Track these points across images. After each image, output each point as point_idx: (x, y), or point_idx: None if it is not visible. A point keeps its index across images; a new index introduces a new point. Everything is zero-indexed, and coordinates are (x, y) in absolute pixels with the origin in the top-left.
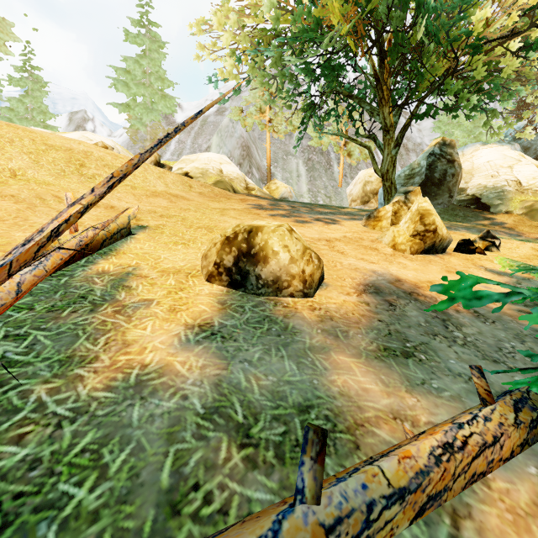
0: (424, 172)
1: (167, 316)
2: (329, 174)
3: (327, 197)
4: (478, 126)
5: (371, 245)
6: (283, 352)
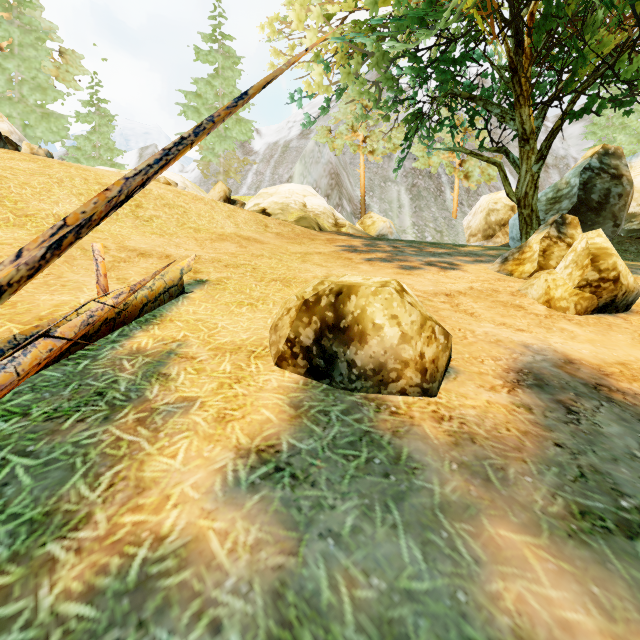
0: (575, 194)
1: (212, 430)
2: (440, 202)
3: (437, 231)
4: None
5: (511, 300)
6: (395, 515)
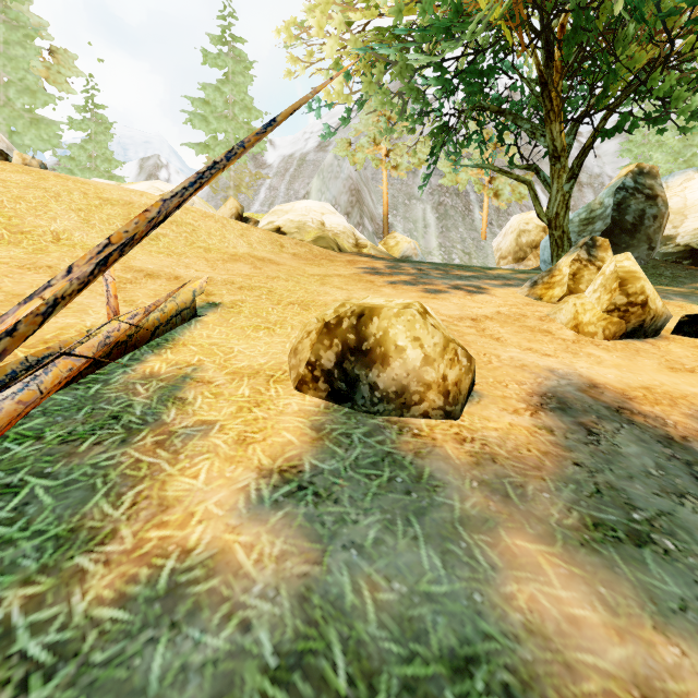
0: (609, 215)
1: (233, 452)
2: (468, 222)
3: (465, 253)
4: (691, 145)
5: (539, 325)
6: (417, 528)
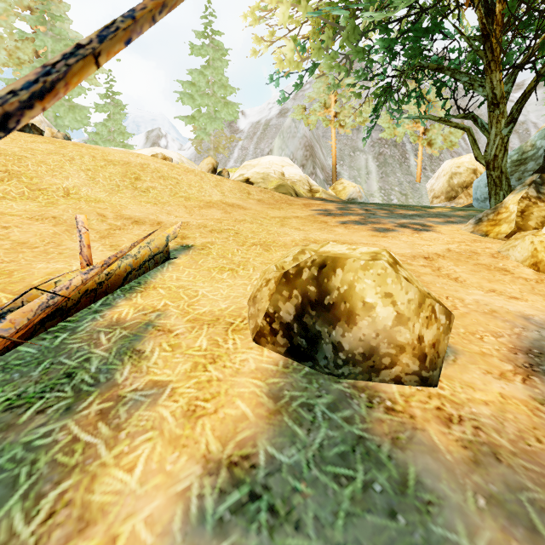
0: (541, 155)
1: (179, 430)
2: (405, 168)
3: (402, 194)
4: None
5: (494, 262)
6: None
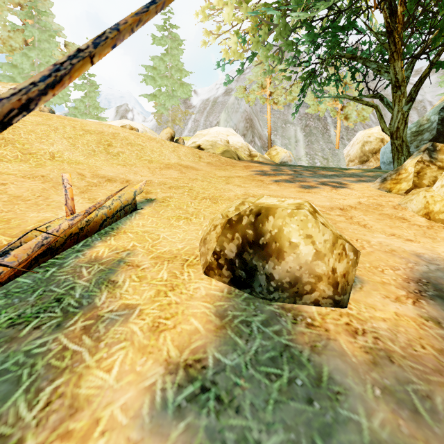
0: (435, 128)
1: (146, 341)
2: (326, 137)
3: (324, 158)
4: None
5: (395, 213)
6: None
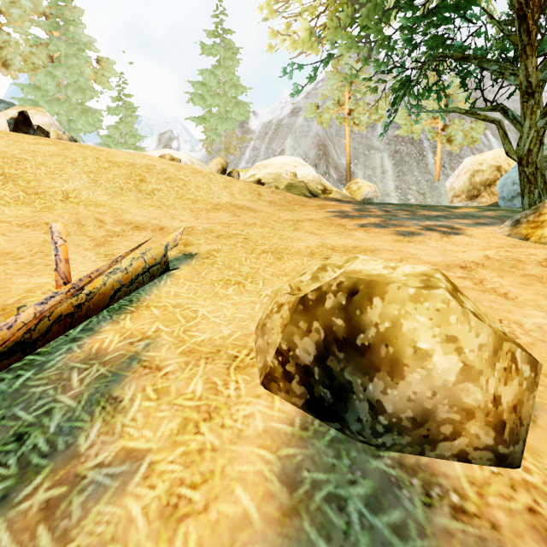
0: None
1: (150, 545)
2: (422, 166)
3: (420, 193)
4: None
5: (545, 273)
6: None
